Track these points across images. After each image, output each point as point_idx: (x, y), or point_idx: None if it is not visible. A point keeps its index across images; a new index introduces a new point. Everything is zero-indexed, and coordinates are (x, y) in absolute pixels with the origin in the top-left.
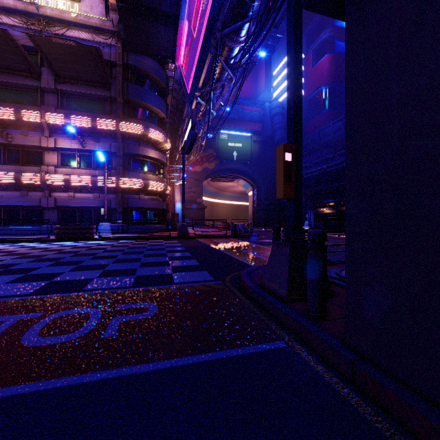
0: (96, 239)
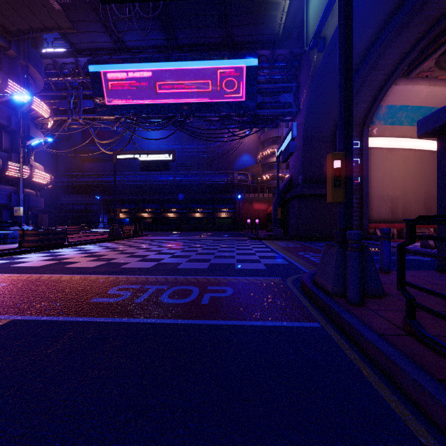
0: (74, 244)
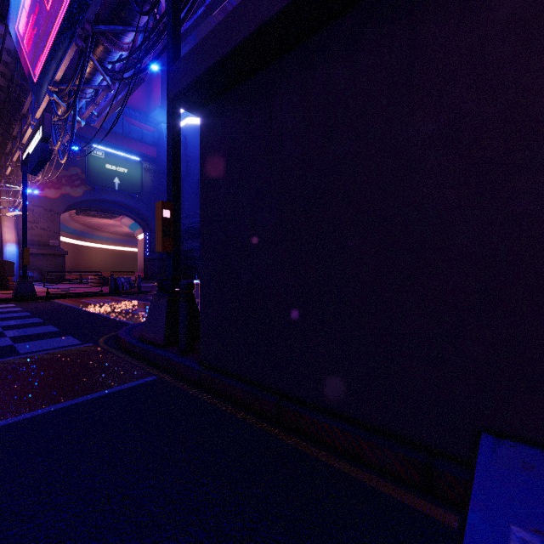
0: None
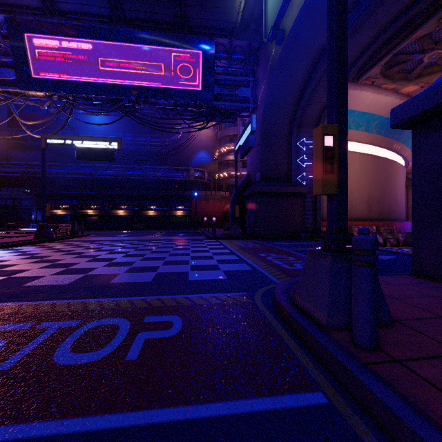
0: None
